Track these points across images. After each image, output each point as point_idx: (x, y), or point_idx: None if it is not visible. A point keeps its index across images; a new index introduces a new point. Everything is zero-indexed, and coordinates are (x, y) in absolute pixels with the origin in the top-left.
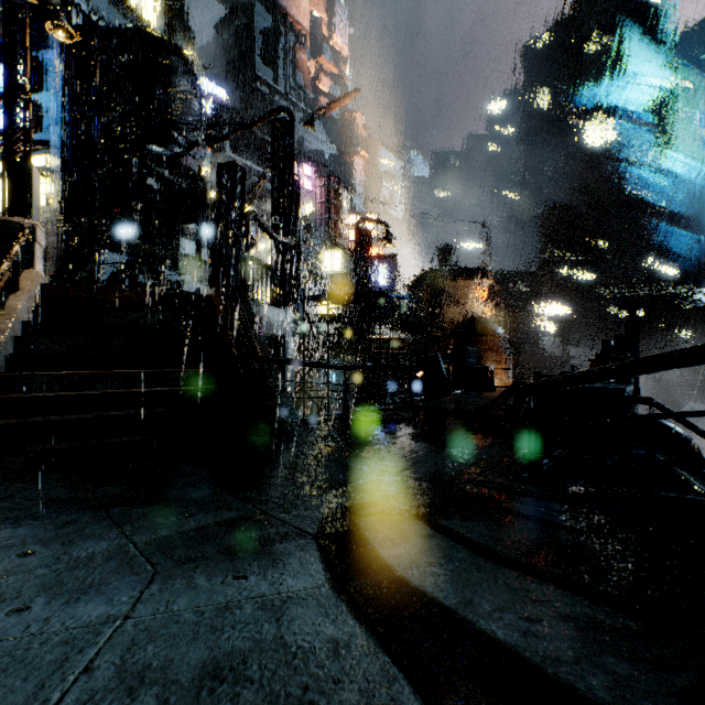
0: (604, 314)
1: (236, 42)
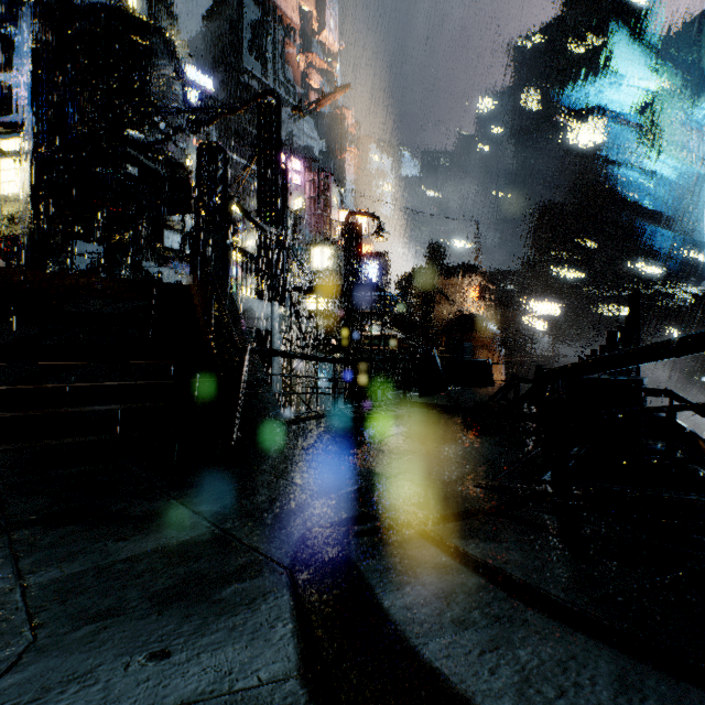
0: (592, 313)
1: (223, 34)
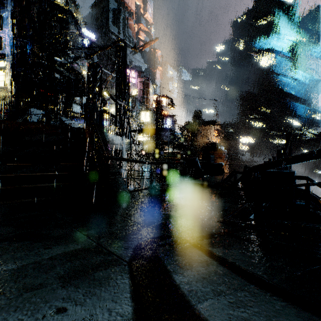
0: (268, 142)
1: (100, 14)
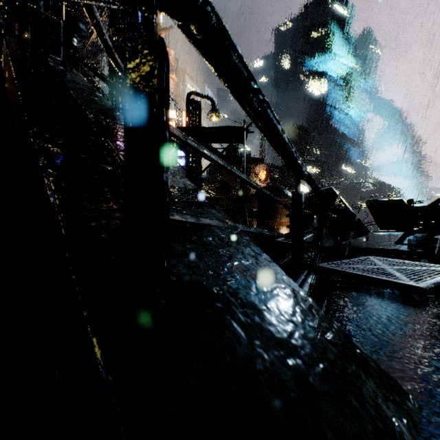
0: None
1: None
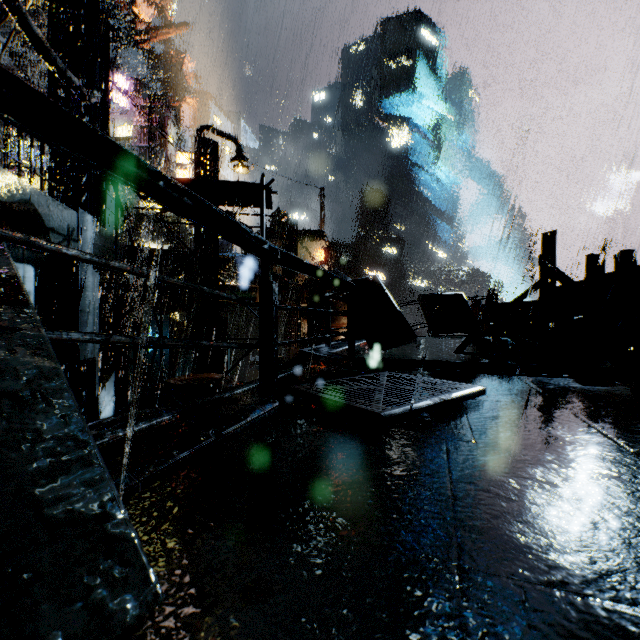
0: (403, 283)
1: None
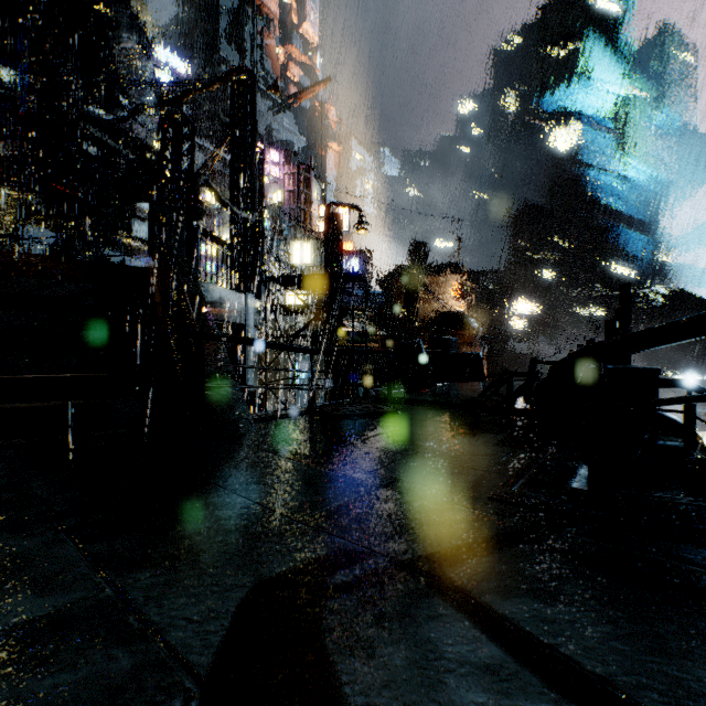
0: (569, 313)
1: (199, 20)
